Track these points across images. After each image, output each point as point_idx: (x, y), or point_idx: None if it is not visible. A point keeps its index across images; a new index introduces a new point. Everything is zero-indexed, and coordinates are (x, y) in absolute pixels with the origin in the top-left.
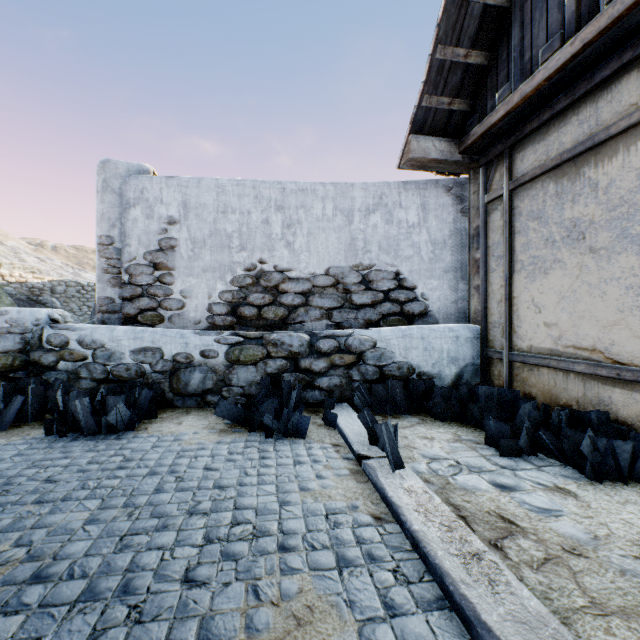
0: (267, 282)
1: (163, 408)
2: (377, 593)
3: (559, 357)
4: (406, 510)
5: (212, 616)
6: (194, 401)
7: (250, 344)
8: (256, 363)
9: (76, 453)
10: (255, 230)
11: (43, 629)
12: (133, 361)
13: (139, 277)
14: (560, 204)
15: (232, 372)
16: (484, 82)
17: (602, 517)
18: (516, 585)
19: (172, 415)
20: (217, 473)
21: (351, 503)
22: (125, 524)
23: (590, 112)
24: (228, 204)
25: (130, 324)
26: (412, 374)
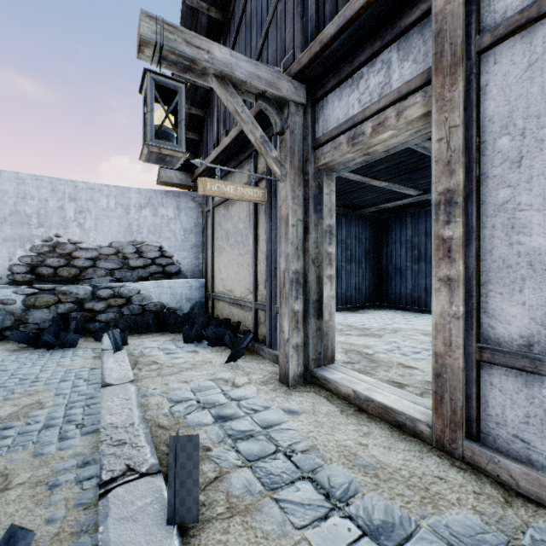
0: (62, 250)
1: None
2: (72, 385)
3: (224, 295)
4: (107, 363)
5: None
6: None
7: (44, 294)
8: (49, 307)
9: None
10: (52, 213)
11: None
12: None
13: None
14: (225, 221)
15: (29, 314)
16: (199, 148)
17: (198, 356)
18: (129, 373)
19: None
20: (4, 366)
21: (83, 366)
22: None
23: (230, 181)
24: (28, 192)
25: None
26: (164, 309)
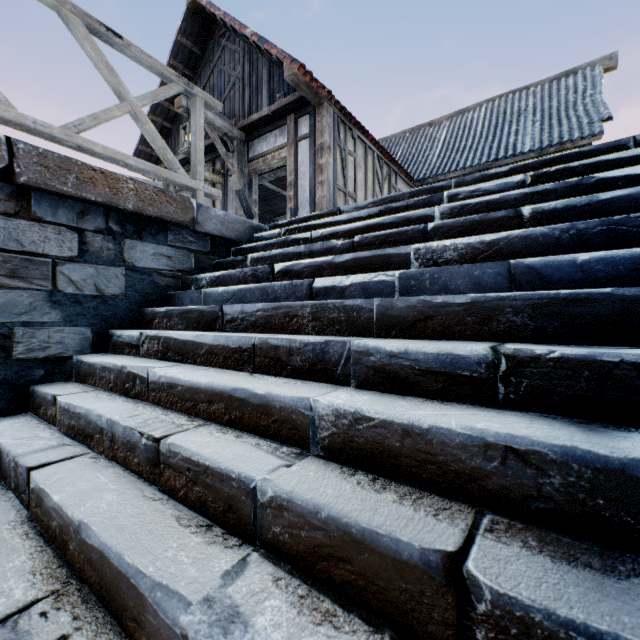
0: None
1: None
2: None
3: None
4: None
5: None
6: None
7: None
8: None
9: None
10: None
11: None
12: None
13: None
14: None
15: None
16: None
17: None
18: None
19: None
20: None
21: None
22: None
23: None
24: None
25: None
26: None
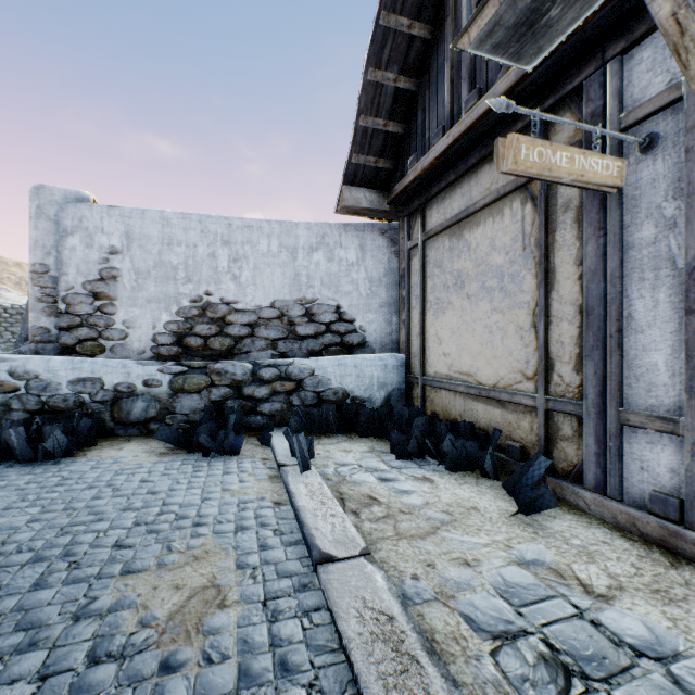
0: (214, 313)
1: (104, 437)
2: (258, 541)
3: (451, 381)
4: (298, 495)
5: (134, 561)
6: (137, 429)
7: (194, 373)
8: (200, 391)
9: (13, 477)
10: (202, 263)
11: (2, 578)
12: (71, 391)
13: (78, 307)
14: (452, 257)
15: (176, 400)
16: (403, 147)
17: (440, 492)
18: (349, 527)
19: (113, 443)
20: (152, 484)
21: (261, 496)
22: (65, 520)
23: (467, 188)
24: (174, 237)
25: (68, 354)
26: (347, 398)
